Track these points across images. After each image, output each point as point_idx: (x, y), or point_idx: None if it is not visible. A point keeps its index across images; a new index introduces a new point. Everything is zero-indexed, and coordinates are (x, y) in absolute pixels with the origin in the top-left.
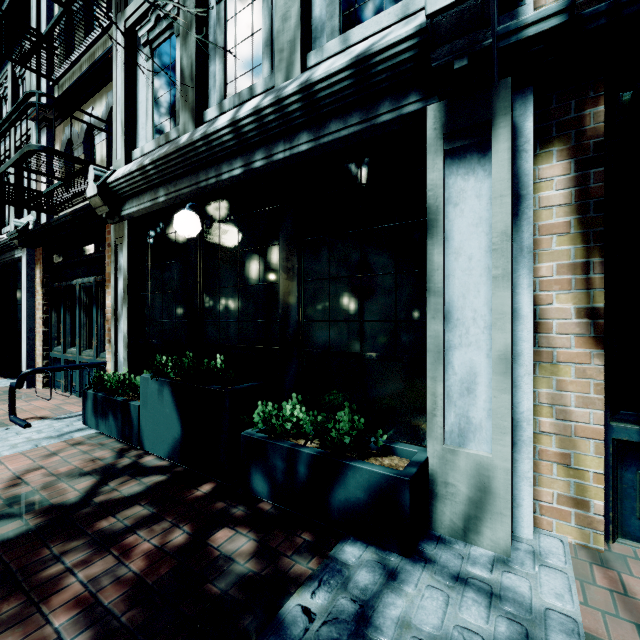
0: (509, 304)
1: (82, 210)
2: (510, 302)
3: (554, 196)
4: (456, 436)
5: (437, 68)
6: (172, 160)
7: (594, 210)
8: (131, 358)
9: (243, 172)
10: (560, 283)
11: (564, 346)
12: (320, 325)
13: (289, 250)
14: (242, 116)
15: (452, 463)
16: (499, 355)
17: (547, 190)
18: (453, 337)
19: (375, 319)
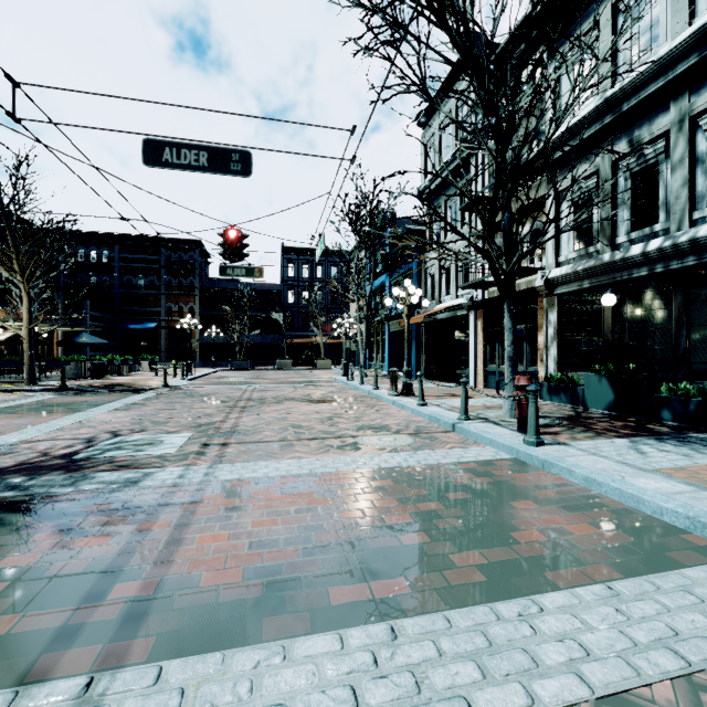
0: None
1: (523, 291)
2: None
3: None
4: None
5: None
6: (597, 268)
7: None
8: (558, 369)
9: (647, 274)
10: None
11: None
12: (701, 349)
13: (679, 311)
14: (650, 251)
15: None
16: None
17: None
18: None
19: None
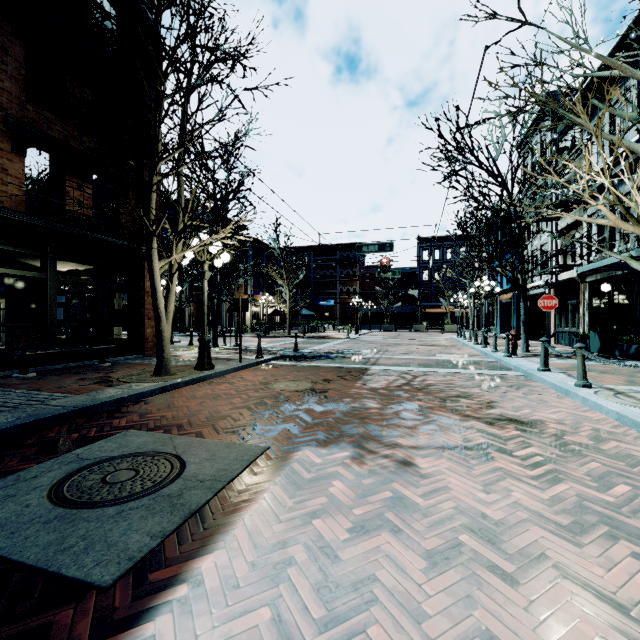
0: None
1: (571, 278)
2: None
3: None
4: None
5: None
6: None
7: None
8: (589, 330)
9: (621, 273)
10: None
11: None
12: None
13: (636, 295)
14: None
15: None
16: None
17: None
18: None
19: None
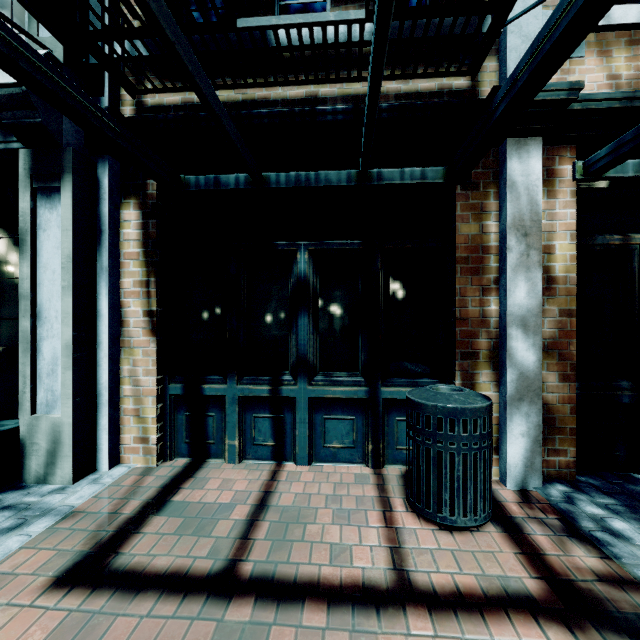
0: (72, 307)
1: None
2: (72, 305)
3: (132, 233)
4: (45, 406)
5: (8, 125)
6: None
7: (152, 247)
8: None
9: None
10: (135, 293)
11: (137, 336)
12: None
13: None
14: None
15: (37, 427)
16: (66, 343)
17: (128, 229)
18: (43, 331)
19: (3, 317)
